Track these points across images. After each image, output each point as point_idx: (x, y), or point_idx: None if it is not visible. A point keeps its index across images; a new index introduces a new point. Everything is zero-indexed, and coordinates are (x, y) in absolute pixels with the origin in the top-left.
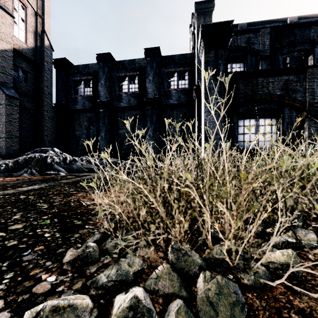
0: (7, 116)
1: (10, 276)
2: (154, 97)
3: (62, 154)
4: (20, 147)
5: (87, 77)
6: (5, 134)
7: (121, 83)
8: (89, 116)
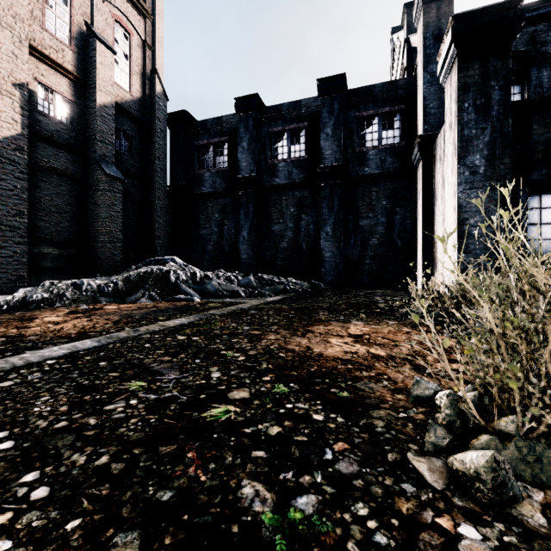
0: (108, 207)
1: (364, 511)
2: (336, 164)
3: (188, 267)
4: (123, 257)
5: (219, 138)
6: (105, 237)
7: (276, 145)
8: (222, 203)
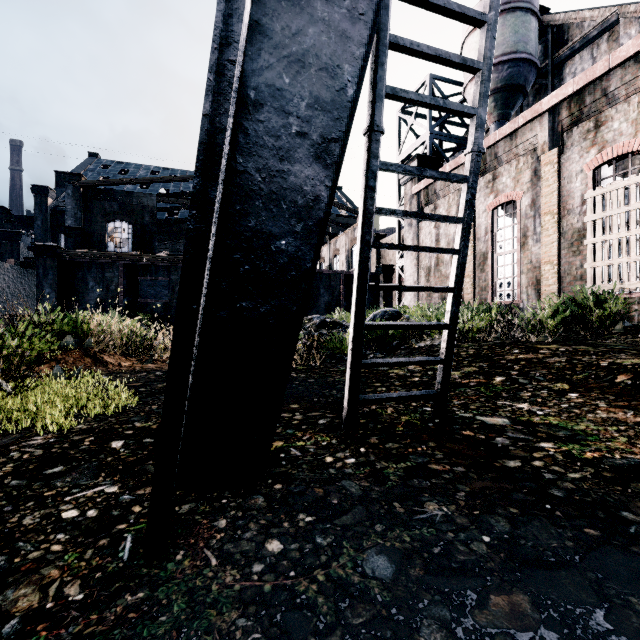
0: None
1: None
2: None
3: None
4: None
5: None
6: None
7: None
8: None
